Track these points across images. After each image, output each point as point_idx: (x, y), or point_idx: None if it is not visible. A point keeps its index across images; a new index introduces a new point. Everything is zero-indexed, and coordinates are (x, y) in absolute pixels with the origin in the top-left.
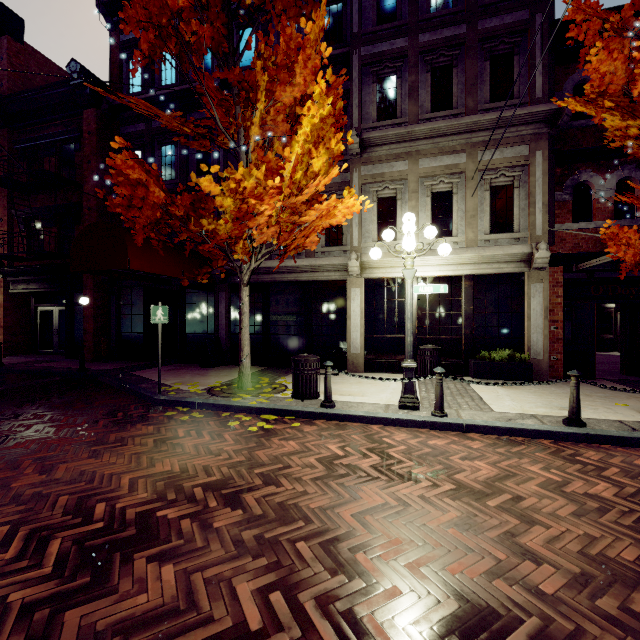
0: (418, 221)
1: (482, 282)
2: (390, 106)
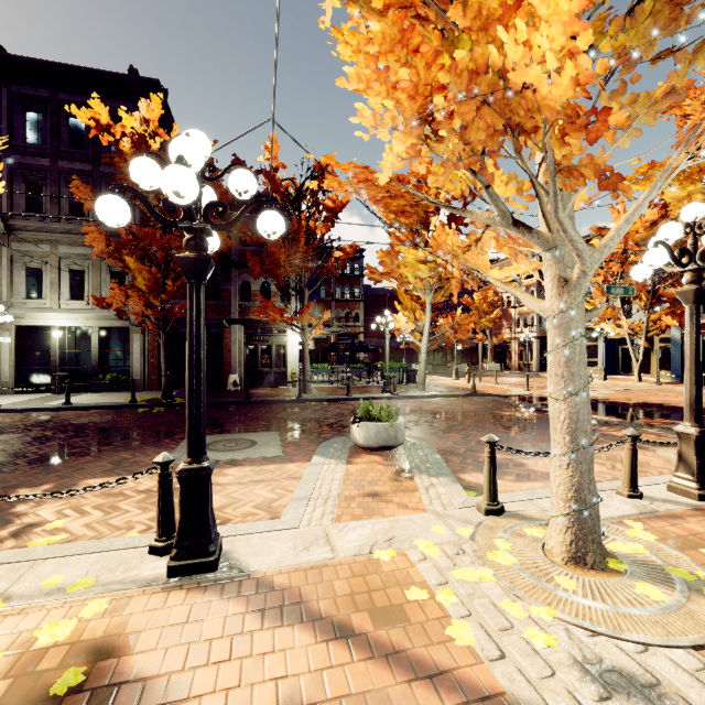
0: (58, 288)
1: (106, 332)
2: (38, 203)
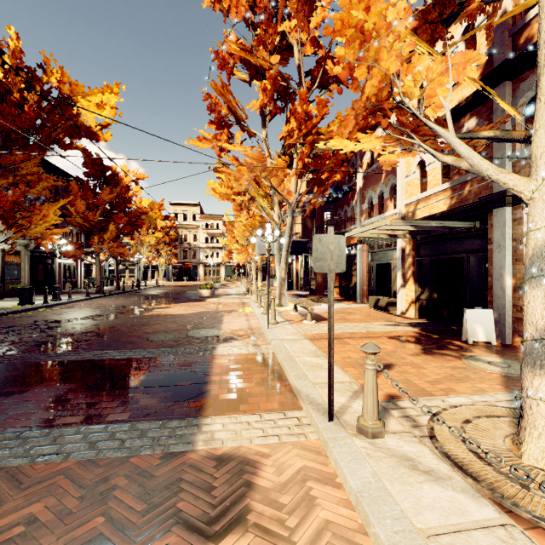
0: None
1: (8, 253)
2: None
